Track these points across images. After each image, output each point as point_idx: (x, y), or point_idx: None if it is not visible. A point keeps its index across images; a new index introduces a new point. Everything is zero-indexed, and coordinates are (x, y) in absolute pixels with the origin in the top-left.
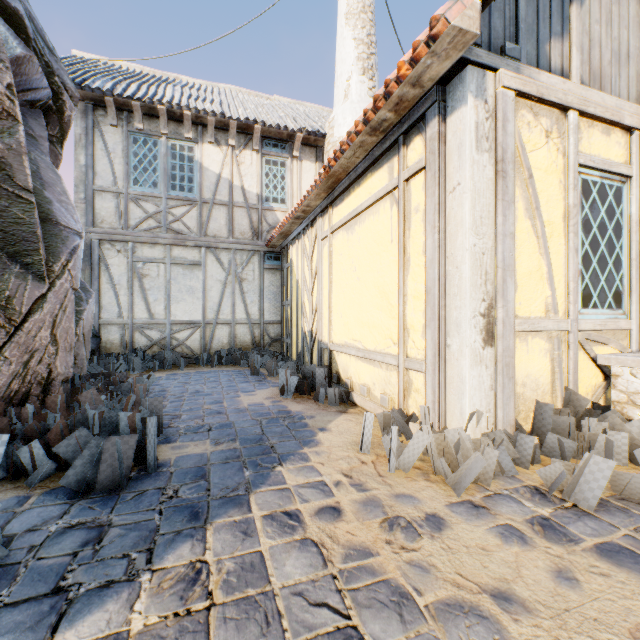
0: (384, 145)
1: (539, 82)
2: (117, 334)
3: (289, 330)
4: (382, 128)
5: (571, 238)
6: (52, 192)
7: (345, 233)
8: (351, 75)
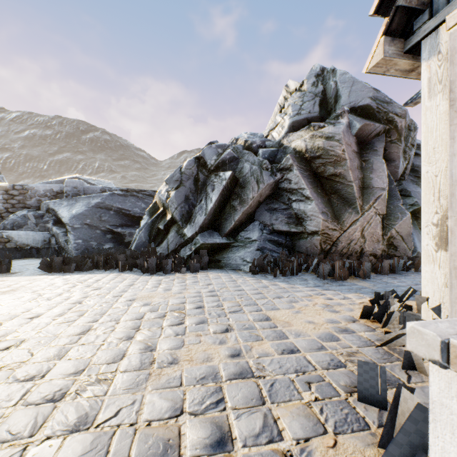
0: None
1: None
2: None
3: None
4: None
5: None
6: (375, 173)
7: None
8: None
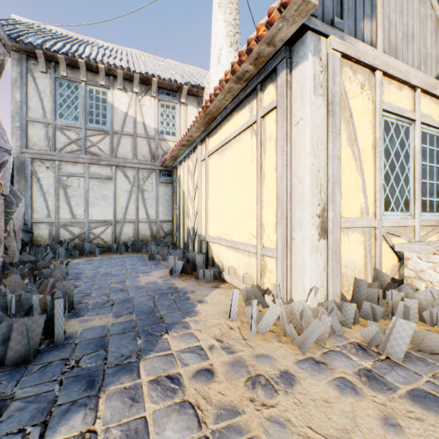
0: (246, 91)
1: (357, 48)
2: (46, 230)
3: (178, 227)
4: (245, 78)
5: (377, 161)
6: None
7: (218, 156)
8: (222, 46)
